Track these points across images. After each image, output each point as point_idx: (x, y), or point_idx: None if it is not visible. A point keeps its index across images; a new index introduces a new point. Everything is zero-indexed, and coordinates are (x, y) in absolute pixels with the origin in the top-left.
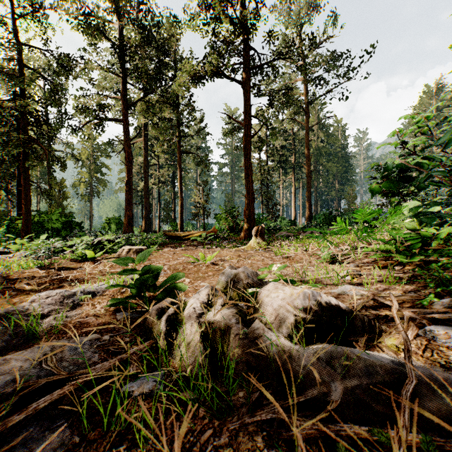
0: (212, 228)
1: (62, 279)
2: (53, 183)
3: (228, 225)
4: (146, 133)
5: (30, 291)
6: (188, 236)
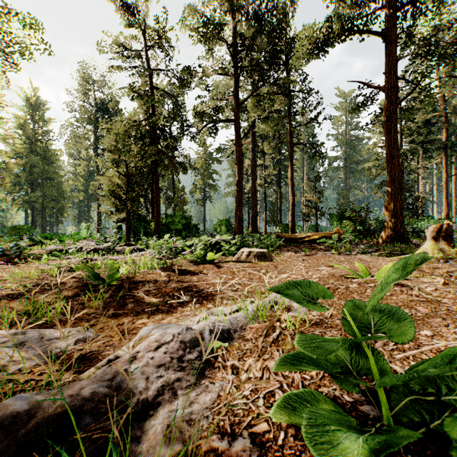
0: (336, 229)
1: (182, 288)
2: (176, 191)
3: (354, 226)
4: (253, 134)
5: (147, 304)
6: (304, 238)
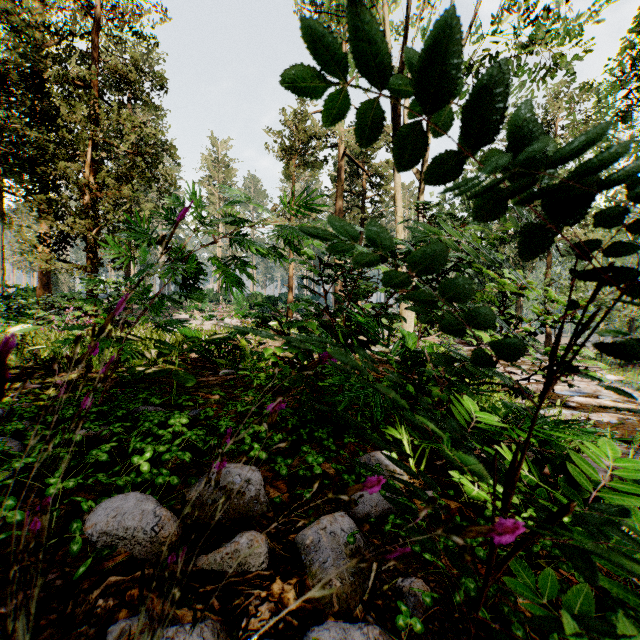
0: None
1: None
2: None
3: None
4: None
5: None
6: None
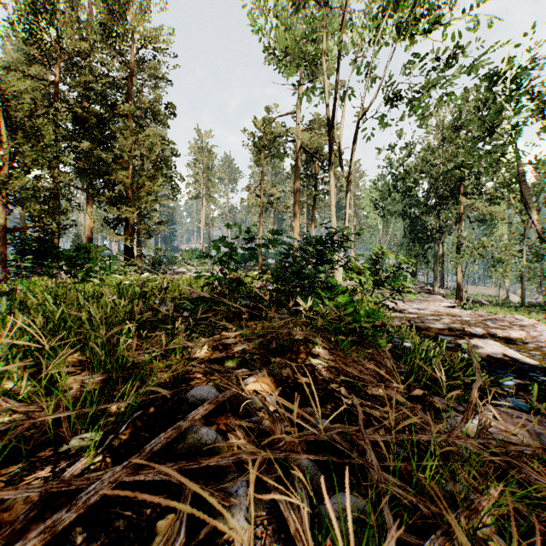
0: None
1: None
2: None
3: None
4: None
5: None
6: None
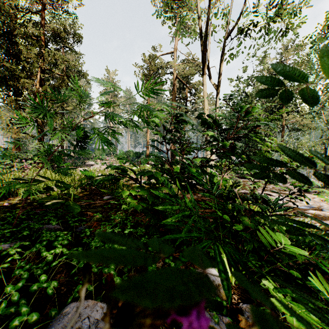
0: None
1: None
2: None
3: None
4: None
5: None
6: None
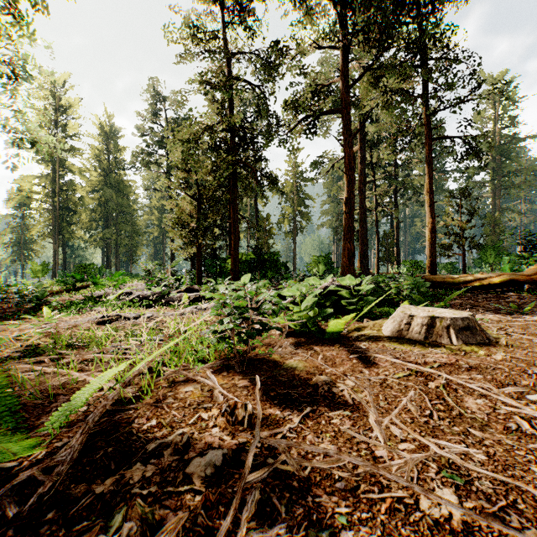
0: (536, 267)
1: None
2: (260, 221)
3: None
4: (362, 139)
5: None
6: (470, 282)
